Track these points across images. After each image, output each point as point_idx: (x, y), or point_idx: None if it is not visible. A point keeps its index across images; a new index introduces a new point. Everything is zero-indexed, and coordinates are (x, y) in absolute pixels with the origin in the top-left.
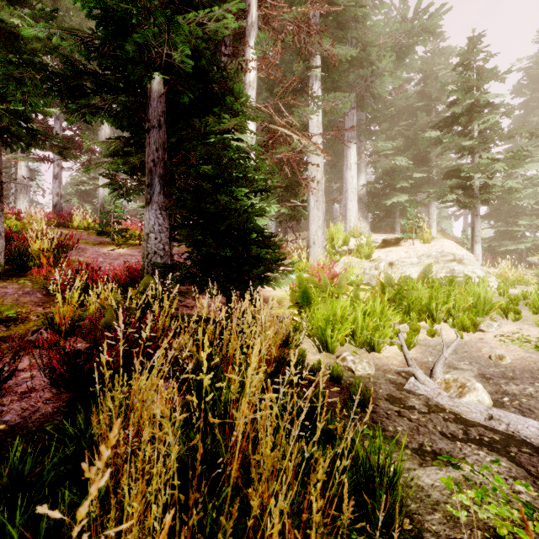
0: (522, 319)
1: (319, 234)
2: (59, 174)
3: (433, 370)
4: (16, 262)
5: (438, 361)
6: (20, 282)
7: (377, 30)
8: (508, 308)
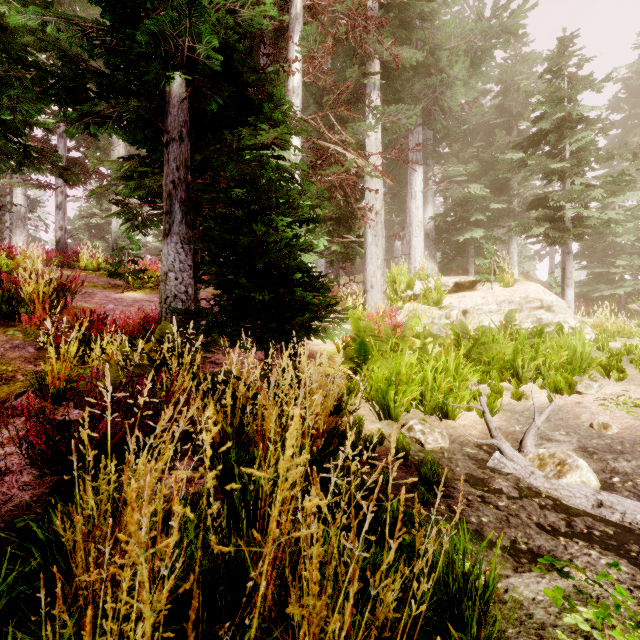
0: (627, 379)
1: (378, 276)
2: (63, 204)
3: (522, 443)
4: (4, 308)
5: (528, 431)
6: (9, 333)
7: (448, 31)
8: (610, 365)
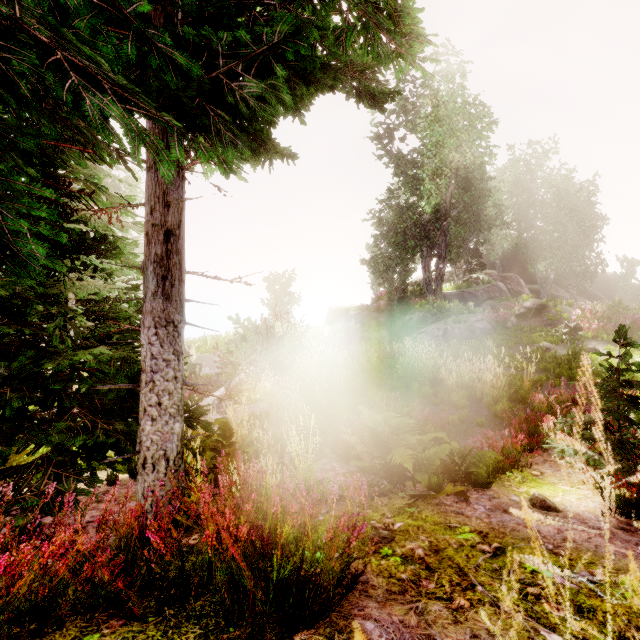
0: None
1: None
2: None
3: None
4: None
5: None
6: None
7: None
8: None
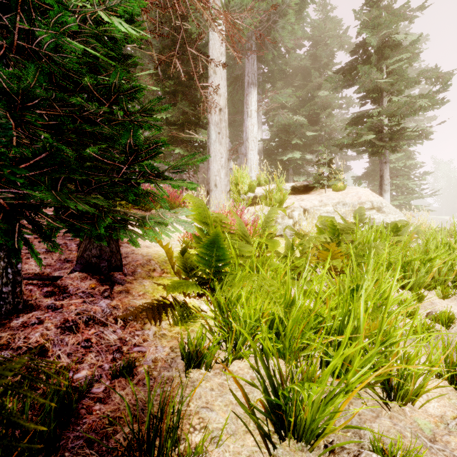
0: None
1: (222, 175)
2: None
3: None
4: None
5: None
6: None
7: None
8: None
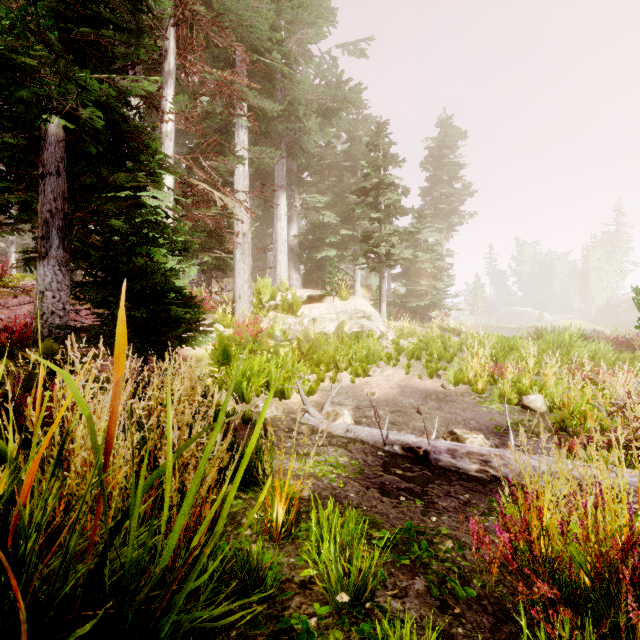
0: (399, 365)
1: (245, 288)
2: None
3: (323, 407)
4: None
5: (327, 400)
6: None
7: (305, 88)
8: (390, 357)
